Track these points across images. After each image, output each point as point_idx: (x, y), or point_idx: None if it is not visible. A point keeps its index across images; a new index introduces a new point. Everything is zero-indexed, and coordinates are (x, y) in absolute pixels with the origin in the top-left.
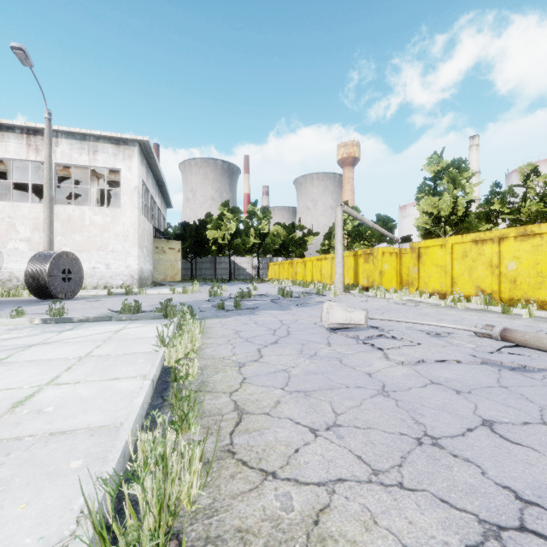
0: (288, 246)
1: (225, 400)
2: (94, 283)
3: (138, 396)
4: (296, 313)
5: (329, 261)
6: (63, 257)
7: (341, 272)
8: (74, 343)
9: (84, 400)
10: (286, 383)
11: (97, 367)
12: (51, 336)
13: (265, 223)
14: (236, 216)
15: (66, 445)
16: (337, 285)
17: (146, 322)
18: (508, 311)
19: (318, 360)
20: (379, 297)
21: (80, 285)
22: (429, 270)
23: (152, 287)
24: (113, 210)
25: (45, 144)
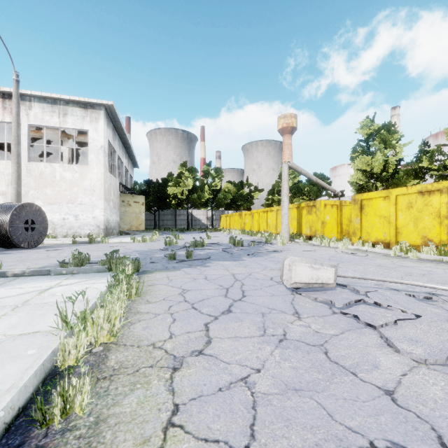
0: (237, 201)
1: None
2: (64, 232)
3: None
4: (248, 264)
5: (274, 213)
6: (26, 208)
7: (287, 222)
8: None
9: None
10: (251, 427)
11: None
12: None
13: (218, 181)
14: (193, 175)
15: None
16: (283, 235)
17: (86, 277)
18: None
19: (292, 350)
20: (324, 246)
21: (44, 235)
22: (372, 220)
23: (118, 236)
24: (81, 167)
25: (13, 104)
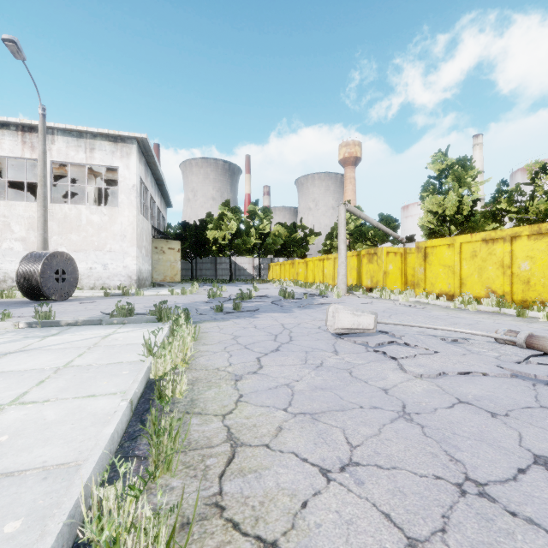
0: (289, 246)
1: (216, 426)
2: (91, 284)
3: (109, 423)
4: (298, 315)
5: (331, 262)
6: (57, 257)
7: (344, 272)
8: (56, 350)
9: (47, 425)
10: (289, 402)
11: (73, 381)
12: (33, 342)
13: (266, 223)
14: (237, 216)
15: (7, 495)
16: (340, 286)
17: (138, 326)
18: (523, 314)
19: (325, 371)
20: (383, 299)
21: (75, 286)
22: (436, 270)
23: (151, 288)
24: (110, 209)
25: (39, 141)
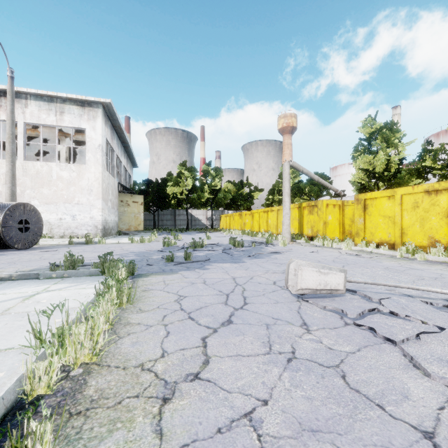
0: (237, 201)
1: None
2: (61, 233)
3: None
4: (249, 266)
5: (275, 213)
6: (20, 208)
7: (288, 222)
8: None
9: None
10: None
11: None
12: None
13: (217, 180)
14: (192, 174)
15: None
16: (284, 235)
17: (77, 281)
18: None
19: (303, 374)
20: (326, 247)
21: (39, 235)
22: (376, 221)
23: (116, 236)
24: (78, 166)
25: (7, 101)
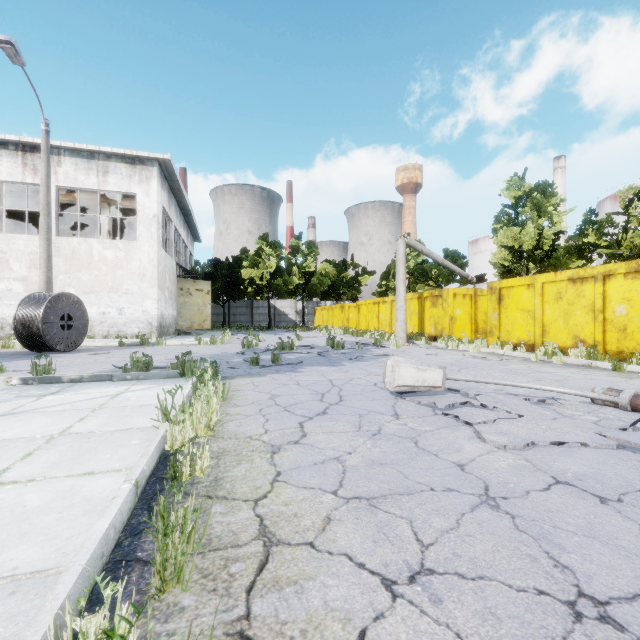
0: (338, 288)
1: (245, 515)
2: (104, 331)
3: (104, 515)
4: (349, 370)
5: (388, 305)
6: (62, 300)
7: (403, 318)
8: (52, 413)
9: (27, 515)
10: (340, 482)
11: (68, 454)
12: (26, 402)
13: (311, 260)
14: (276, 252)
15: None
16: (398, 334)
17: (157, 383)
18: (620, 368)
19: (384, 441)
20: (450, 349)
21: (84, 334)
22: (513, 316)
23: (175, 336)
24: (127, 243)
25: (42, 162)
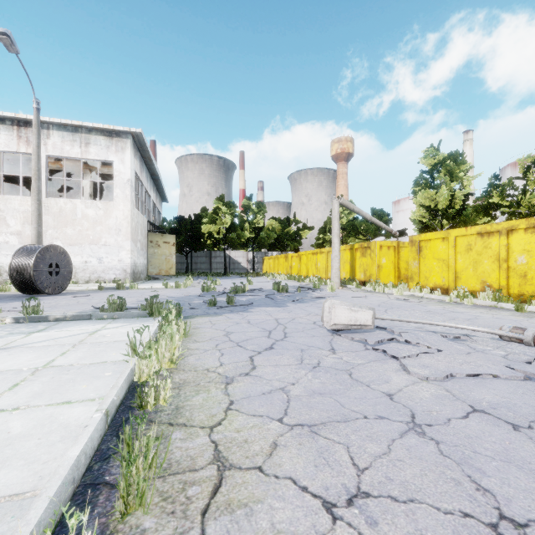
0: (283, 240)
1: (202, 441)
2: (86, 277)
3: (76, 442)
4: (292, 310)
5: (325, 255)
6: (50, 251)
7: (338, 266)
8: (38, 348)
9: (10, 441)
10: (285, 410)
11: (50, 384)
12: (16, 339)
13: (260, 217)
14: (231, 210)
15: None
16: (333, 280)
17: (129, 321)
18: (522, 308)
19: (322, 373)
20: (377, 292)
21: (69, 280)
22: (430, 264)
23: (146, 281)
24: (105, 203)
25: (33, 135)
